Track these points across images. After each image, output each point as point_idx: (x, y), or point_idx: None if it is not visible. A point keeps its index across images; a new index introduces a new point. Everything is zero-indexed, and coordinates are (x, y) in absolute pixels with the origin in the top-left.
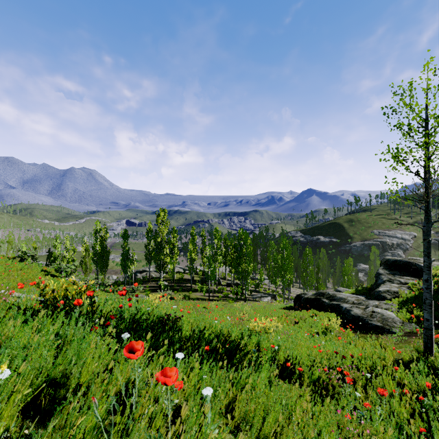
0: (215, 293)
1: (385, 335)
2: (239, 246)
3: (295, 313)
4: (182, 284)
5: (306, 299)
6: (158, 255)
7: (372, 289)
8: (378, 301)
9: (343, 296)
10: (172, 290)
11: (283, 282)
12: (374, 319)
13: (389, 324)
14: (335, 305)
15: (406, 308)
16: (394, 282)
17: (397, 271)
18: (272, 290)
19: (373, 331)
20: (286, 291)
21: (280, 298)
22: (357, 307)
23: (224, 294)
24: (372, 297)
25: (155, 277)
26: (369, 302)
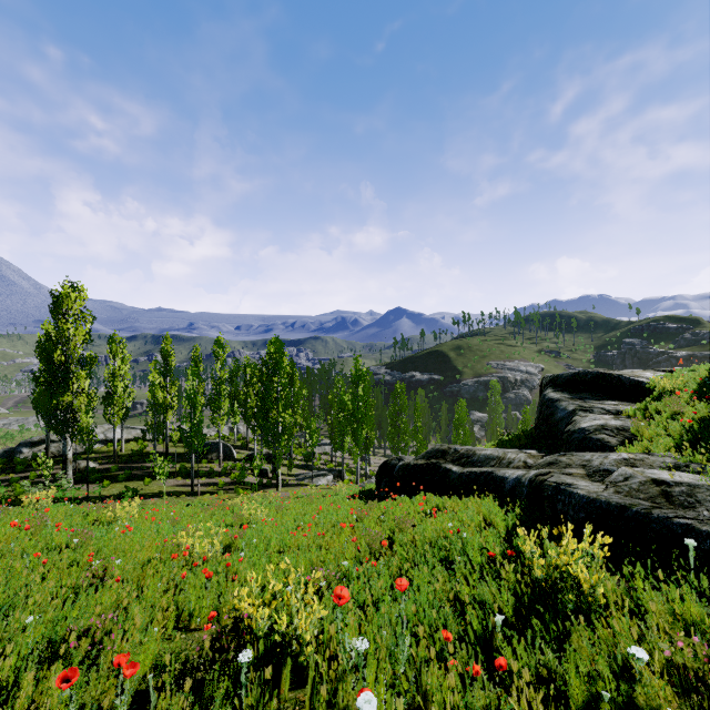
0: (212, 477)
1: None
2: (268, 376)
3: (380, 509)
4: (137, 464)
5: (405, 469)
6: (57, 395)
7: (534, 437)
8: (599, 452)
9: (495, 452)
10: (102, 479)
11: (356, 443)
12: (702, 511)
13: None
14: (479, 476)
15: None
16: (594, 412)
17: (585, 394)
18: (338, 463)
19: None
20: (362, 463)
21: (352, 476)
22: (567, 474)
23: (233, 478)
24: (566, 446)
25: None
26: (584, 458)
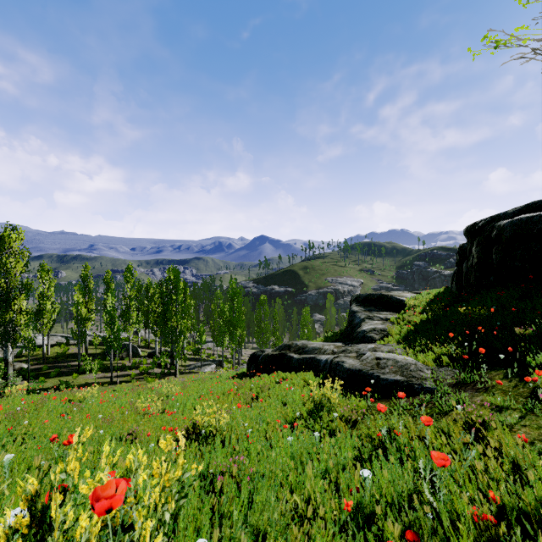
0: (125, 370)
1: (421, 396)
2: (167, 294)
3: (250, 382)
4: (63, 363)
5: (266, 357)
6: None
7: (345, 334)
8: (368, 344)
9: (318, 345)
10: (36, 377)
11: (233, 341)
12: (386, 370)
13: (415, 374)
14: (308, 360)
15: (417, 346)
16: (374, 320)
17: (373, 307)
18: (218, 355)
19: (393, 393)
20: (236, 355)
21: (229, 364)
22: (347, 356)
23: (142, 370)
24: (355, 341)
25: (1, 357)
26: (358, 347)
